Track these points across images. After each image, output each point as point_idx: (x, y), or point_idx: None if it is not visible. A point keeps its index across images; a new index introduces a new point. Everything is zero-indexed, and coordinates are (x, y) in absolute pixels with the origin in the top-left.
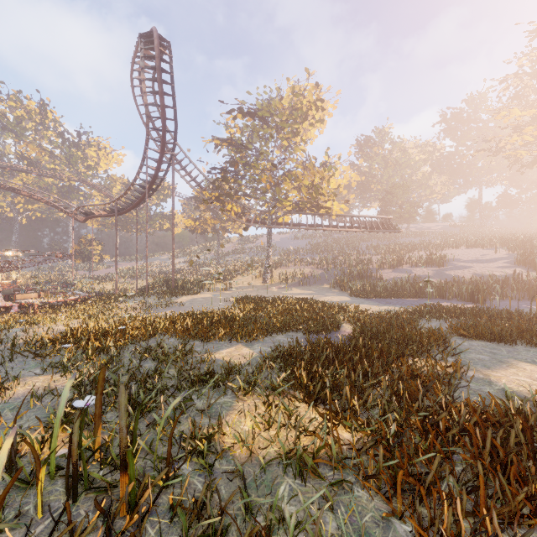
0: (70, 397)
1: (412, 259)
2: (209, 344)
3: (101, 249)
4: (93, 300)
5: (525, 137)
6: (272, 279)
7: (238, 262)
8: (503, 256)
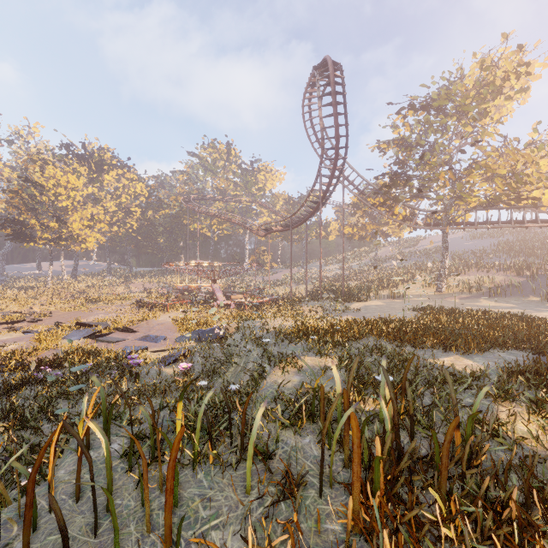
0: (341, 374)
1: None
2: (422, 351)
3: (270, 258)
4: (281, 302)
5: None
6: (448, 288)
7: (399, 268)
8: None
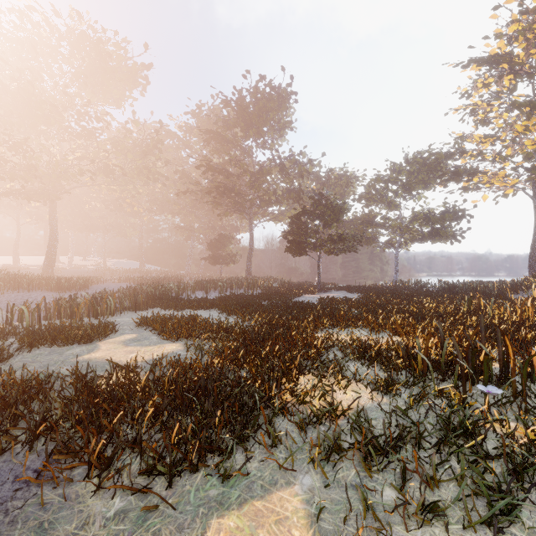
0: None
1: None
2: None
3: None
4: None
5: None
6: None
7: None
8: None
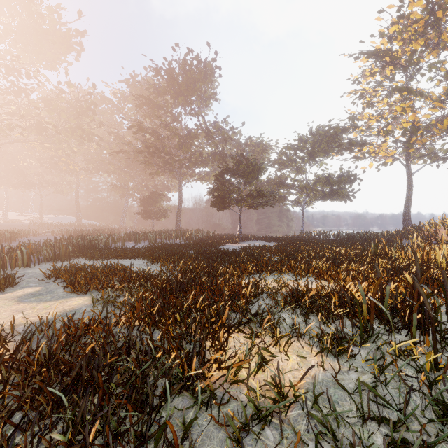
0: None
1: None
2: None
3: None
4: None
5: None
6: None
7: None
8: None
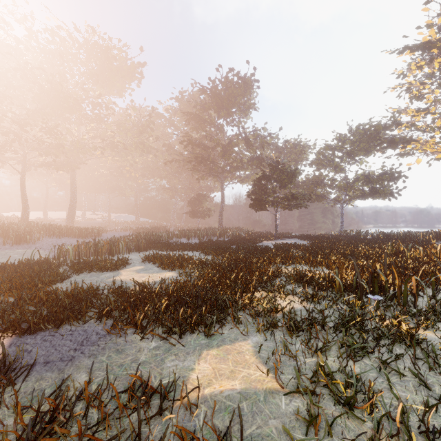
0: None
1: None
2: None
3: None
4: None
5: None
6: None
7: None
8: None
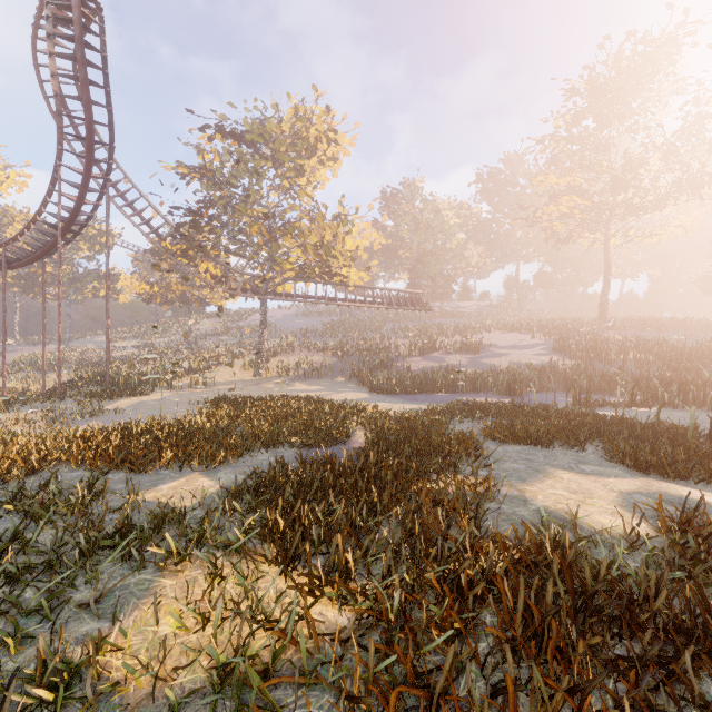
0: None
1: (445, 345)
2: (143, 476)
3: None
4: None
5: (561, 208)
6: (267, 371)
7: (221, 346)
8: (540, 342)
